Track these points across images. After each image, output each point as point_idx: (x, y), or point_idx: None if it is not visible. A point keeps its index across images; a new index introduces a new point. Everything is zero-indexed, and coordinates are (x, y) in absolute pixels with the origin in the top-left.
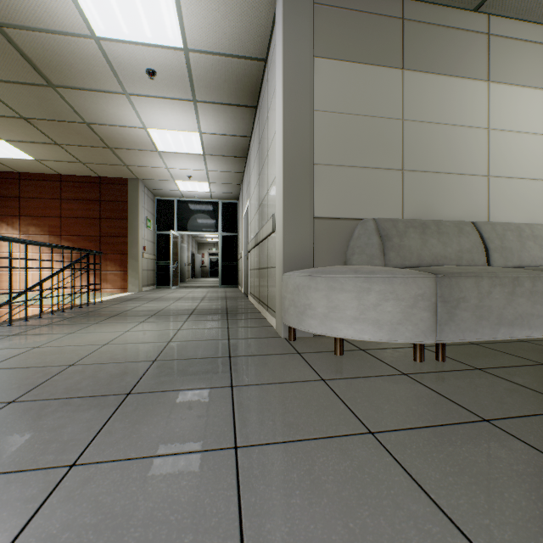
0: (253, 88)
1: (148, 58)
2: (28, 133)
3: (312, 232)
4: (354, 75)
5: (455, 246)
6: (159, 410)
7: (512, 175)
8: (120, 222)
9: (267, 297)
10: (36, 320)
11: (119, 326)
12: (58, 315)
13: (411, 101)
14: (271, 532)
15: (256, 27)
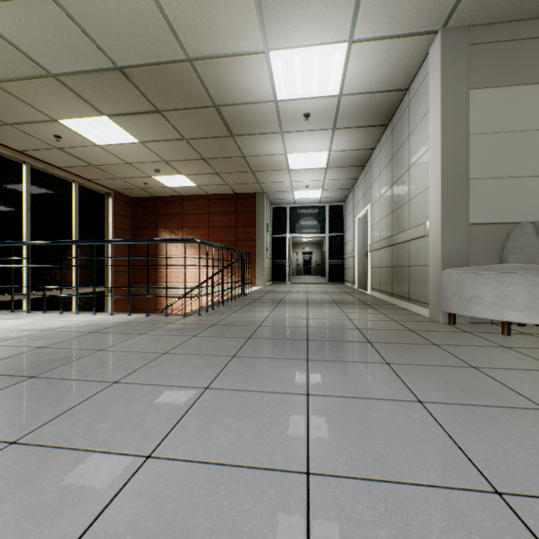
0: (388, 111)
1: (307, 107)
2: (201, 168)
3: (467, 236)
4: (508, 98)
5: None
6: (401, 350)
7: None
8: (250, 229)
9: (408, 291)
10: (232, 303)
11: (295, 309)
12: (239, 300)
13: None
14: (528, 391)
15: (405, 68)
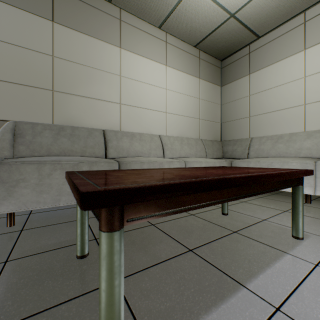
0: None
1: None
2: None
3: None
4: (4, 12)
5: (82, 143)
6: None
7: (136, 105)
8: None
9: None
10: None
11: None
12: None
13: (61, 45)
14: None
15: None
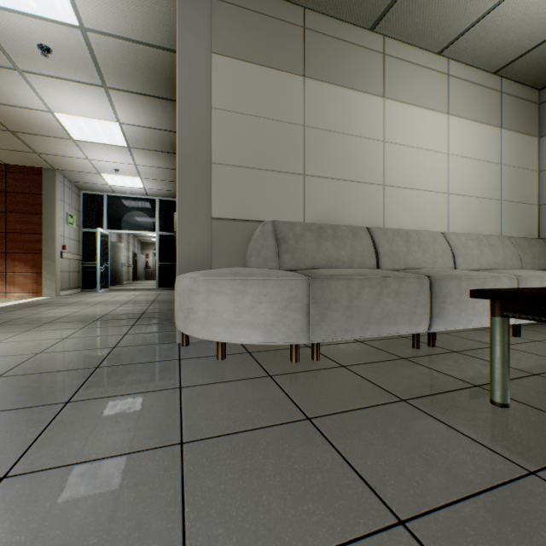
0: (169, 80)
1: (37, 32)
2: None
3: (210, 233)
4: (255, 77)
5: (348, 249)
6: None
7: (404, 185)
8: (32, 217)
9: None
10: None
11: None
12: None
13: (313, 108)
14: None
15: (160, 15)
